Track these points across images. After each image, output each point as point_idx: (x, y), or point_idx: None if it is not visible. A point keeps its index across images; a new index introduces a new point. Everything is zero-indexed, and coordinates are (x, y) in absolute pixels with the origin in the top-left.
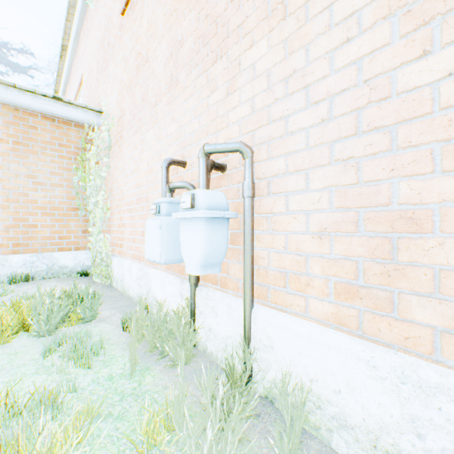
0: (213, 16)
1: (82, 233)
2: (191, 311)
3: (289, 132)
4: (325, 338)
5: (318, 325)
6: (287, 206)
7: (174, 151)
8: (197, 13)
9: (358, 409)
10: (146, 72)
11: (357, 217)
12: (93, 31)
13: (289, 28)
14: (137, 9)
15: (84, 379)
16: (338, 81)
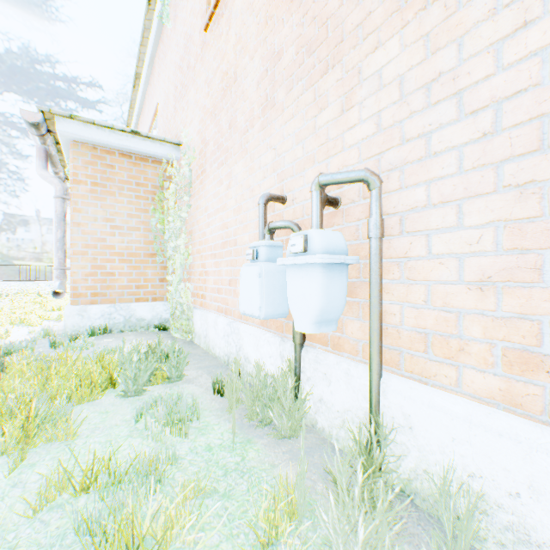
0: (323, 18)
1: (159, 282)
2: (295, 376)
3: (431, 153)
4: (493, 421)
5: (479, 404)
6: (428, 249)
7: (269, 185)
8: (300, 17)
9: (549, 522)
10: (234, 93)
11: (541, 262)
12: (169, 54)
13: (431, 19)
14: (222, 22)
15: (180, 447)
16: (510, 80)
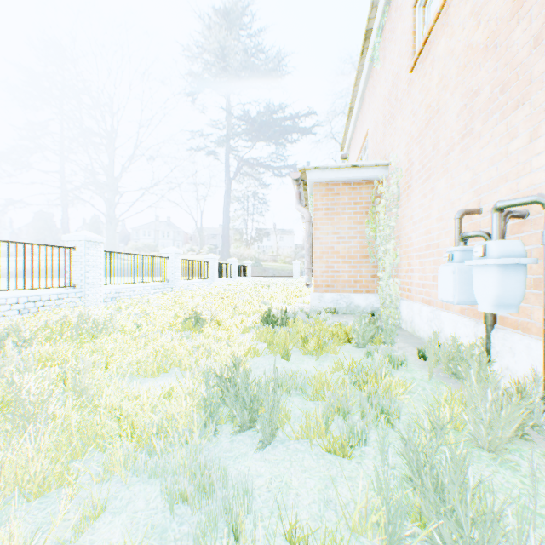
0: (512, 65)
1: (371, 278)
2: (485, 350)
3: None
4: None
5: None
6: None
7: (467, 199)
8: (494, 64)
9: None
10: (436, 123)
11: None
12: (378, 88)
13: None
14: (426, 64)
15: (394, 374)
16: None
